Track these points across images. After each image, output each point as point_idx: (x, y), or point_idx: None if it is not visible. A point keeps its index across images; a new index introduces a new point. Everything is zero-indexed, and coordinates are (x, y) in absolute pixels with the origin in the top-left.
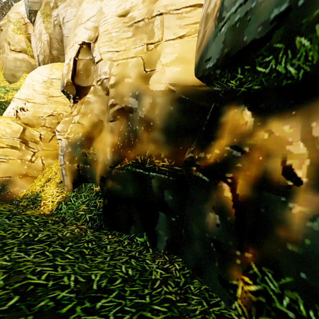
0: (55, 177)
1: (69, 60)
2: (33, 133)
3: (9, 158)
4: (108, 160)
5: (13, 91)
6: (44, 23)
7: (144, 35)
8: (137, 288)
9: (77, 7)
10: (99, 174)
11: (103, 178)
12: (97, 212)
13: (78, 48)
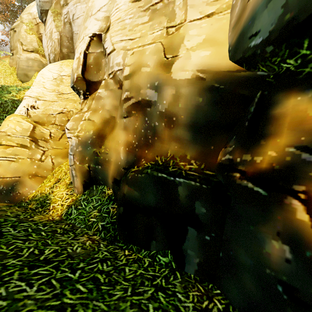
0: (64, 177)
1: (79, 53)
2: (43, 131)
3: (19, 157)
4: (122, 160)
5: (25, 90)
6: (55, 22)
7: (163, 17)
8: None
9: (86, 3)
10: (112, 175)
11: (117, 181)
12: (110, 220)
13: (88, 40)
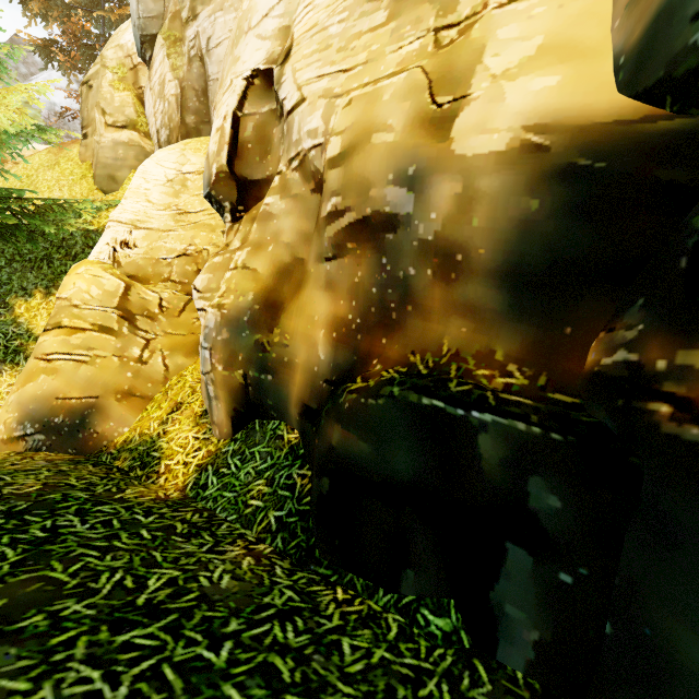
0: (191, 399)
1: (222, 118)
2: (145, 297)
3: (96, 353)
4: (322, 362)
5: (109, 209)
6: (170, 59)
7: (427, 6)
8: None
9: (236, 9)
10: (298, 398)
11: (310, 411)
12: (297, 506)
13: (242, 87)
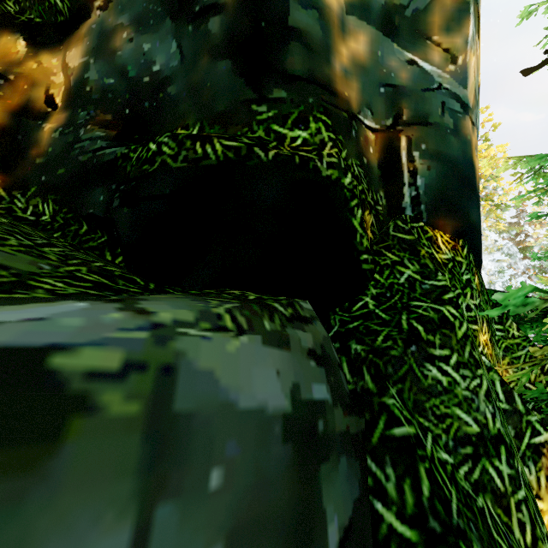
0: None
1: None
2: None
3: None
4: None
5: None
6: None
7: None
8: None
9: None
10: None
11: None
12: None
13: None
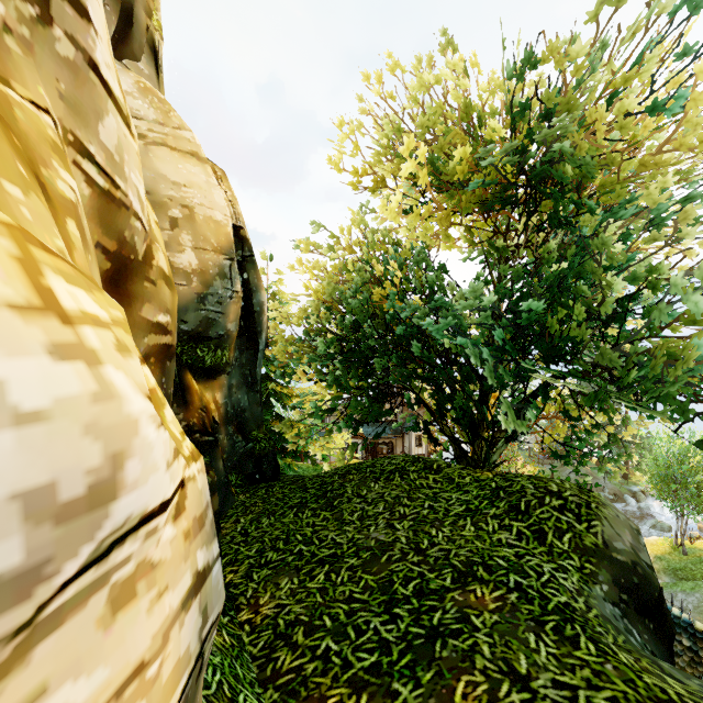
0: None
1: None
2: None
3: None
4: None
5: None
6: None
7: None
8: (273, 508)
9: None
10: None
11: None
12: None
13: None
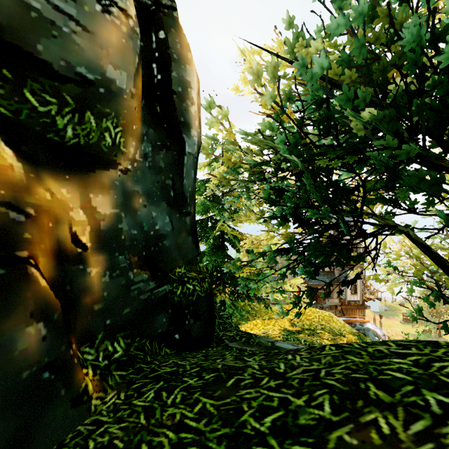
0: None
1: None
2: None
3: None
4: None
5: None
6: None
7: None
8: None
9: None
10: None
11: None
12: None
13: None
